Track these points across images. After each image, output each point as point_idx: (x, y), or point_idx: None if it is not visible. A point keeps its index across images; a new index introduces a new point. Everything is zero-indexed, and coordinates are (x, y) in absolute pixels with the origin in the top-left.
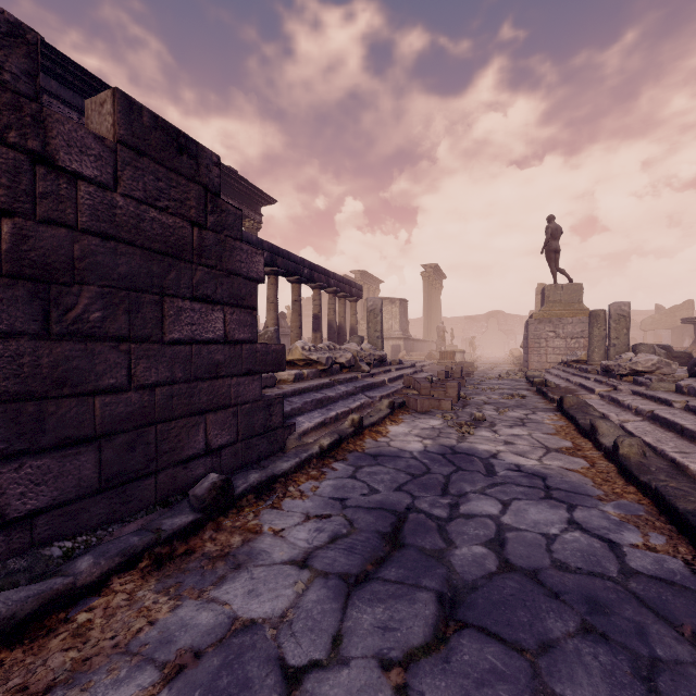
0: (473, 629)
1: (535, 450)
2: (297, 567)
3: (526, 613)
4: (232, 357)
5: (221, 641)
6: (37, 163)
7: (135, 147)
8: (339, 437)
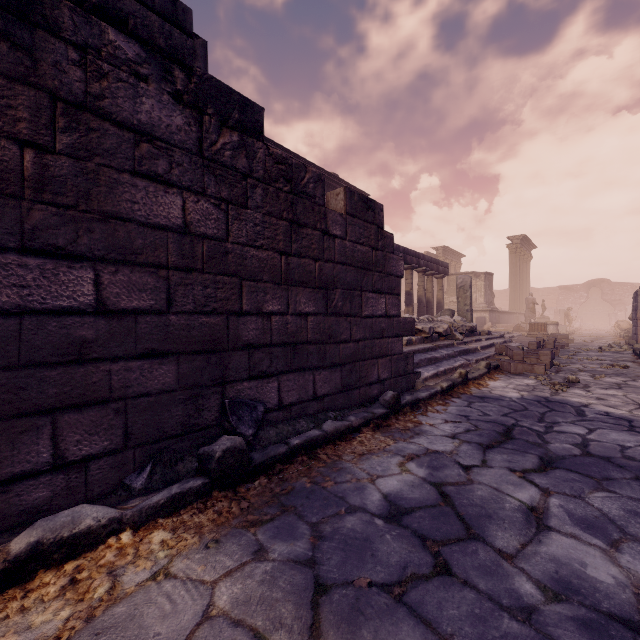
0: (562, 469)
1: (627, 405)
2: (450, 438)
3: (598, 469)
4: (389, 325)
5: (425, 454)
6: (324, 235)
7: (352, 214)
8: (452, 383)
